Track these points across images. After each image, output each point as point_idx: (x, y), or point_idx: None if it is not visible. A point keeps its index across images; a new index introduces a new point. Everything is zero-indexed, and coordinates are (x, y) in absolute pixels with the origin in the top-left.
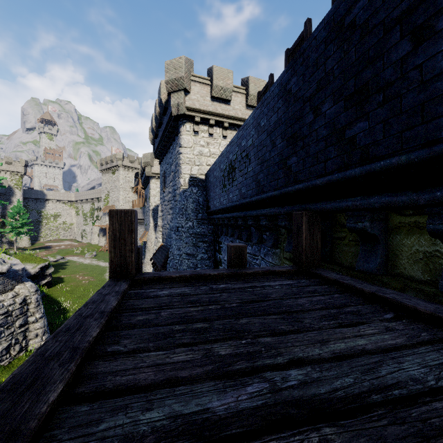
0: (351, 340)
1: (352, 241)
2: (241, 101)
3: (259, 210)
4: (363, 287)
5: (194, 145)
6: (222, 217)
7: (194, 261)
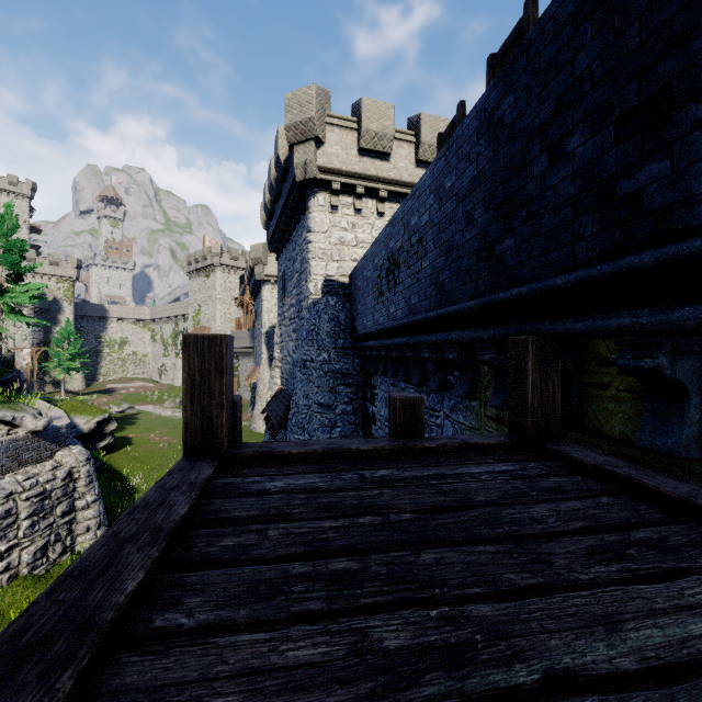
0: (671, 619)
1: (625, 391)
2: (408, 154)
3: (443, 334)
4: (658, 485)
5: (330, 229)
6: (377, 345)
7: (332, 417)
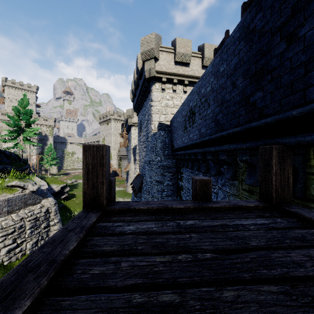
0: None
1: None
2: (198, 63)
3: (218, 146)
4: None
5: (161, 99)
6: (183, 153)
7: (162, 187)
